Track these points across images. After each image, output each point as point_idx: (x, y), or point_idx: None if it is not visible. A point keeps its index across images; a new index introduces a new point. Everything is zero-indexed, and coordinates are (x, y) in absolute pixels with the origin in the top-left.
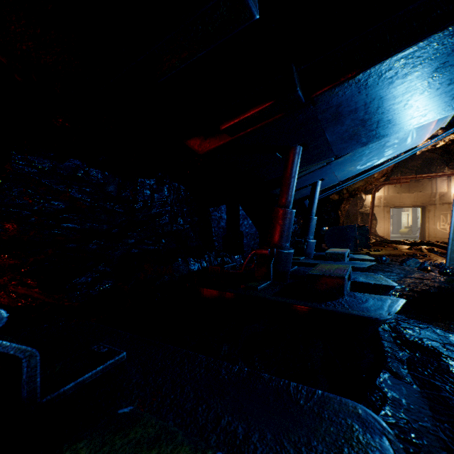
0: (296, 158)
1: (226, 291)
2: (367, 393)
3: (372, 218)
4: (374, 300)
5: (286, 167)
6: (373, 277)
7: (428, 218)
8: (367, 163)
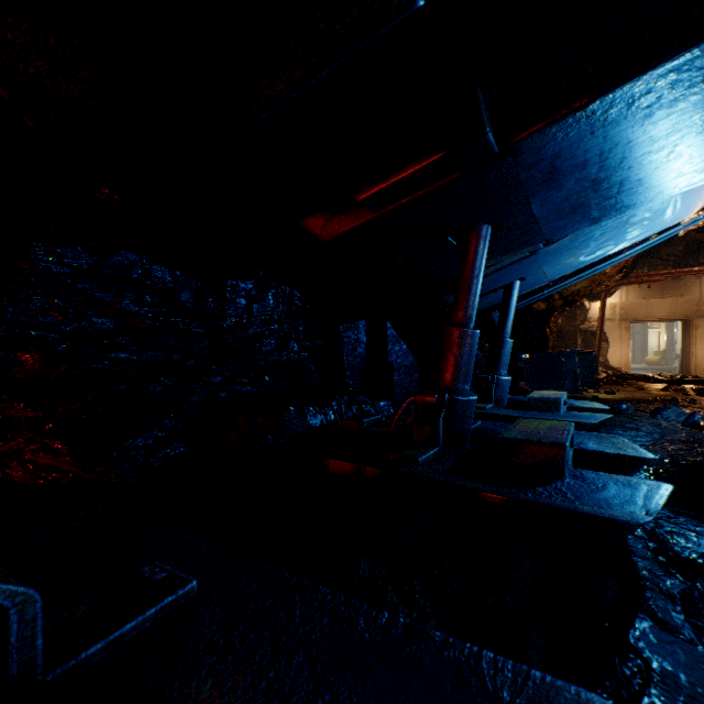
0: (481, 246)
1: (366, 464)
2: (614, 659)
3: (600, 340)
4: (617, 485)
5: (464, 261)
6: (611, 441)
7: (695, 338)
8: (597, 251)
